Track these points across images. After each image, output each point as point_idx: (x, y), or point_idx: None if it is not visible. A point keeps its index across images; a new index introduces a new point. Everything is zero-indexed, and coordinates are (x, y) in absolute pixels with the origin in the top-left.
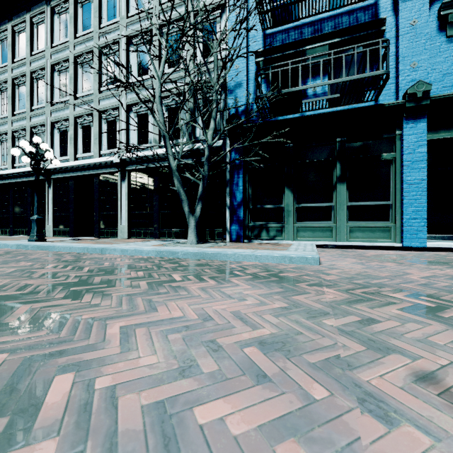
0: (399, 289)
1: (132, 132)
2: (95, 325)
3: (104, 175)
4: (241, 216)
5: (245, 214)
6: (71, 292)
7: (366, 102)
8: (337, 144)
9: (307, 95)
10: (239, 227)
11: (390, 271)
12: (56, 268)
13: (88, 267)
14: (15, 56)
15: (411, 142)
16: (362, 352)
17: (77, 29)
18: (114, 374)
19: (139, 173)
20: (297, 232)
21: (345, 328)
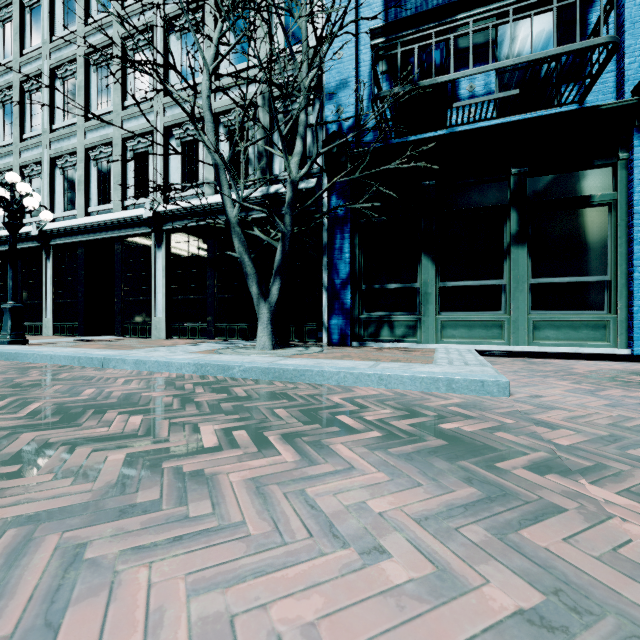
0: None
1: (172, 170)
2: None
3: (130, 238)
4: (348, 303)
5: (353, 300)
6: None
7: (563, 105)
8: (513, 178)
9: (459, 98)
10: (344, 321)
11: None
12: None
13: (39, 403)
14: None
15: None
16: None
17: (90, 11)
18: None
19: (184, 235)
20: (442, 329)
21: None
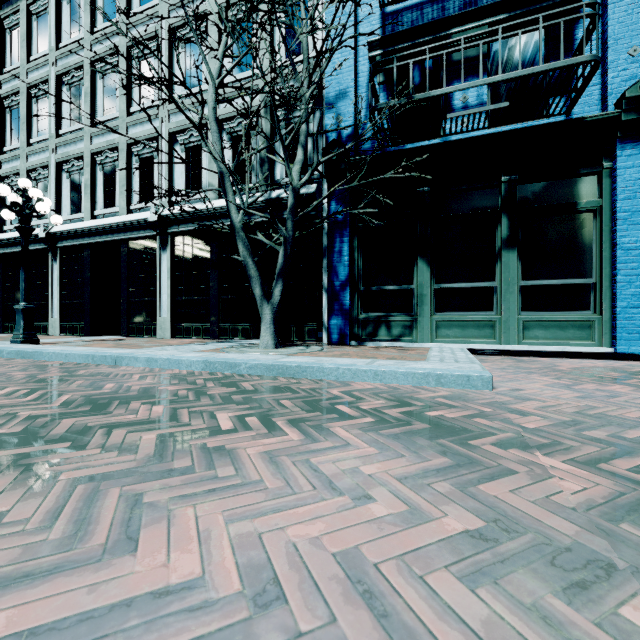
0: None
1: (177, 175)
2: None
3: (135, 241)
4: (346, 304)
5: (352, 301)
6: None
7: (551, 116)
8: (504, 185)
9: (453, 108)
10: (343, 321)
11: (636, 405)
12: (10, 397)
13: (68, 395)
14: (5, 65)
15: (630, 180)
16: None
17: (96, 20)
18: None
19: (189, 238)
20: (437, 329)
21: None
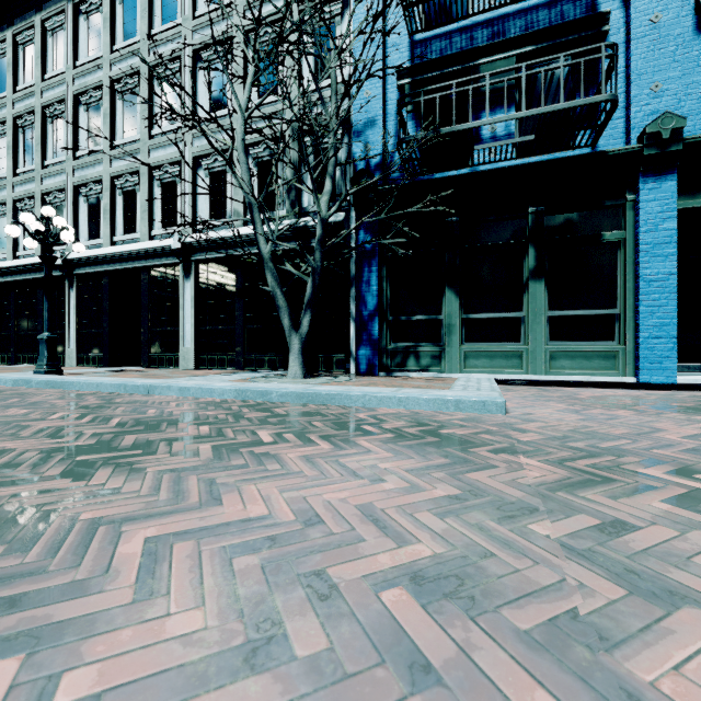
0: (653, 460)
1: (201, 201)
2: (99, 534)
3: (157, 268)
4: (375, 334)
5: (381, 331)
6: (76, 465)
7: (577, 148)
8: (531, 216)
9: (481, 138)
10: (372, 351)
11: (627, 425)
12: (66, 420)
13: (118, 418)
14: (18, 83)
15: (652, 213)
16: (620, 602)
17: (115, 38)
18: (105, 662)
19: (213, 266)
20: (465, 359)
21: (574, 543)
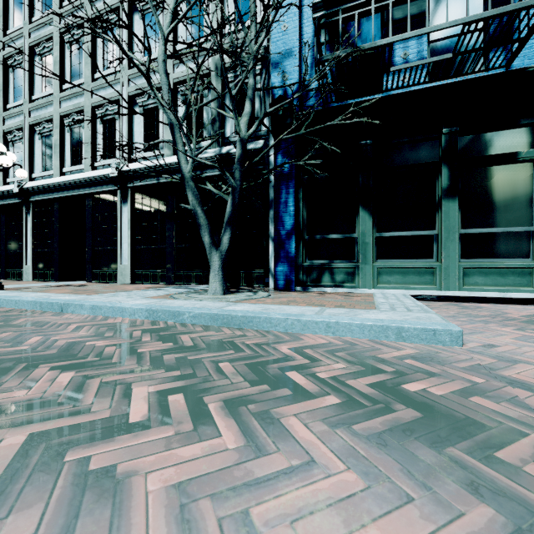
0: None
1: (136, 135)
2: None
3: (99, 195)
4: (292, 252)
5: (297, 249)
6: None
7: (490, 69)
8: (444, 137)
9: (394, 64)
10: (289, 268)
11: None
12: None
13: None
14: None
15: None
16: None
17: None
18: None
19: (147, 192)
20: (378, 275)
21: None
